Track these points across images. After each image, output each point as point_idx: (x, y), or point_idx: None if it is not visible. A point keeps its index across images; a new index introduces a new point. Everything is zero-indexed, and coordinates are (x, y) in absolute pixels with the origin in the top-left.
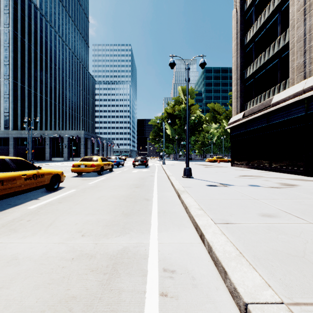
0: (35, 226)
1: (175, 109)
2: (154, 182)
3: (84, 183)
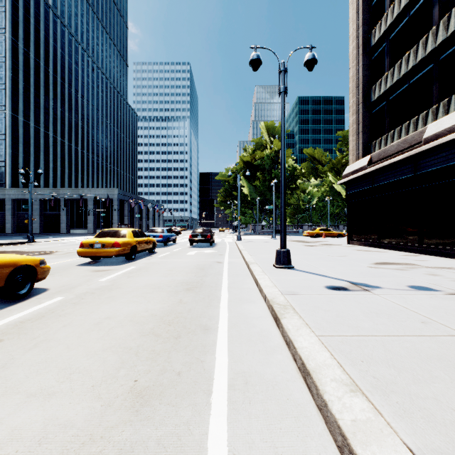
0: None
1: (255, 157)
2: (223, 277)
3: (92, 278)
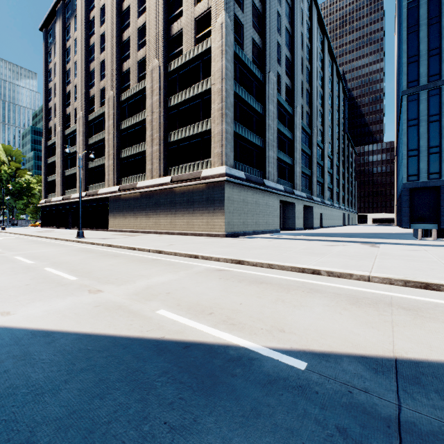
0: None
1: None
2: None
3: None
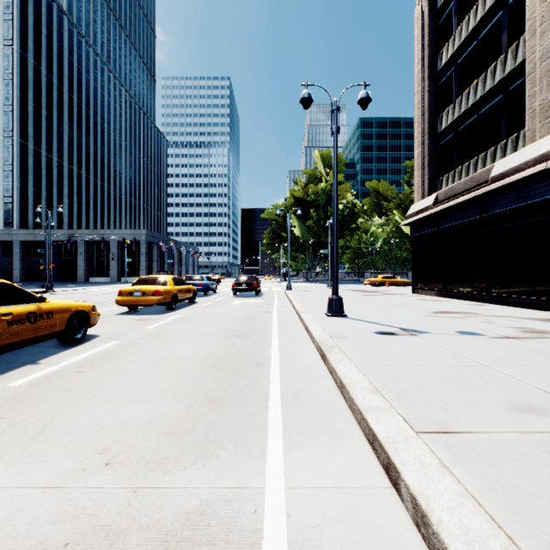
0: (6, 435)
1: (308, 191)
2: (273, 325)
3: (138, 326)
